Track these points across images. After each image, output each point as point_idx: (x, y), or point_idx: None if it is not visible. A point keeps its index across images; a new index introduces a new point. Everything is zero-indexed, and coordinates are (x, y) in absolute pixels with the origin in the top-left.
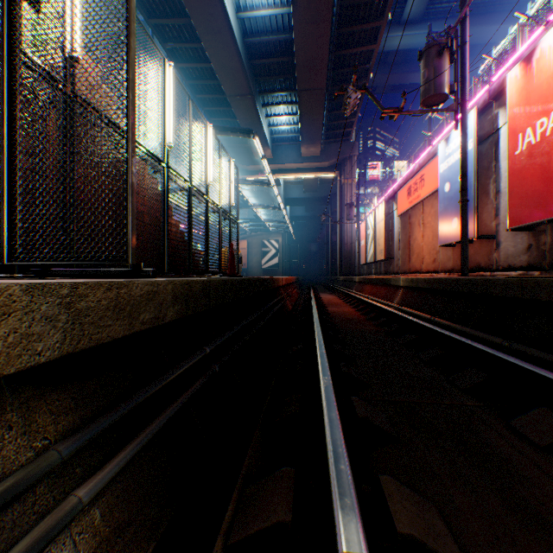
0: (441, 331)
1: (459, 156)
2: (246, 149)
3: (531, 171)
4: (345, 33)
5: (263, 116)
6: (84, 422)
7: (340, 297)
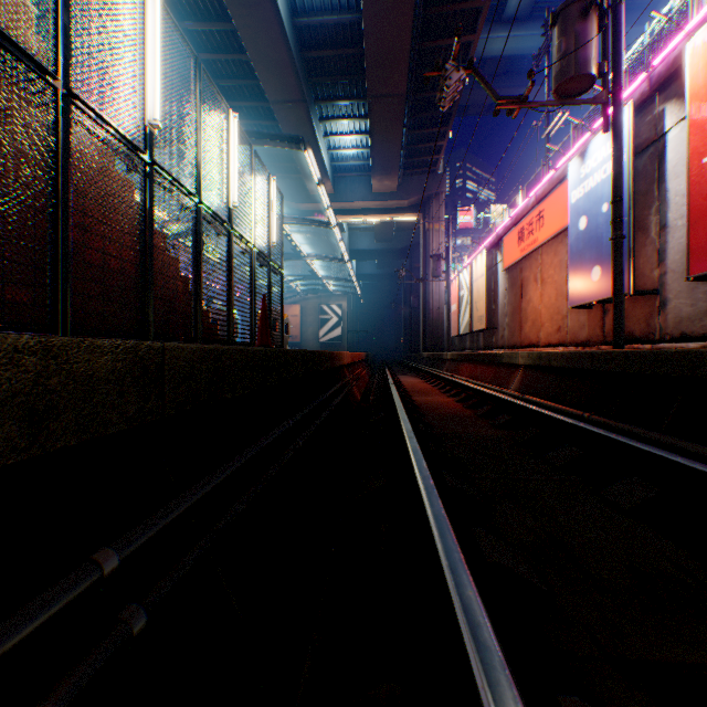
0: (638, 445)
1: (603, 177)
2: (298, 181)
3: None
4: (433, 15)
5: (321, 134)
6: None
7: (427, 381)
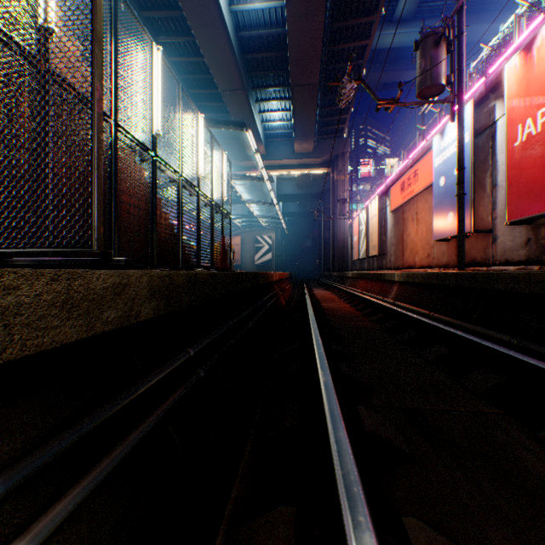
0: (444, 328)
1: (454, 150)
2: (239, 145)
3: (532, 163)
4: (338, 27)
5: (257, 111)
6: (7, 461)
7: (333, 293)
